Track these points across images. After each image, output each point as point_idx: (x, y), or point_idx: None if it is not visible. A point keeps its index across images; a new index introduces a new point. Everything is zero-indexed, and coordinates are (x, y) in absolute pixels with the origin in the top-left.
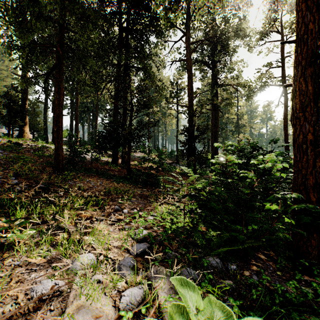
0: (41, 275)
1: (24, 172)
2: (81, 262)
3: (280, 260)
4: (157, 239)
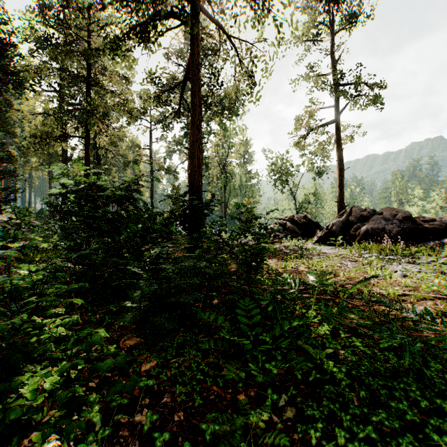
0: None
1: None
2: None
3: None
4: None
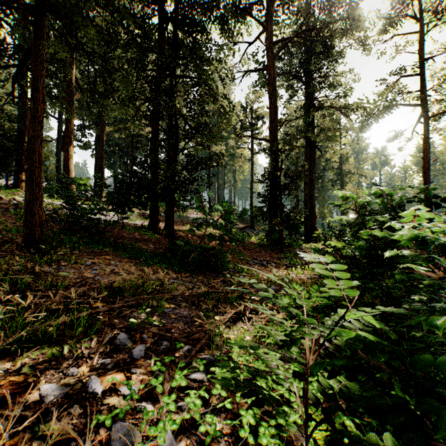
0: None
1: None
2: None
3: None
4: None
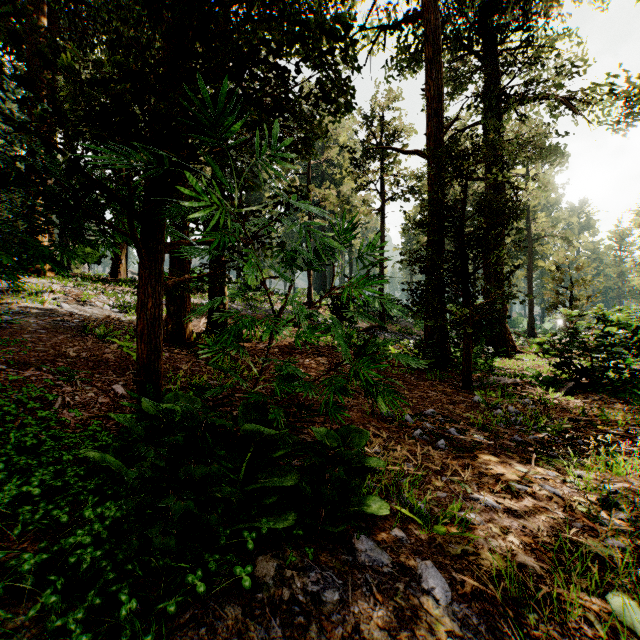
0: None
1: None
2: None
3: None
4: None
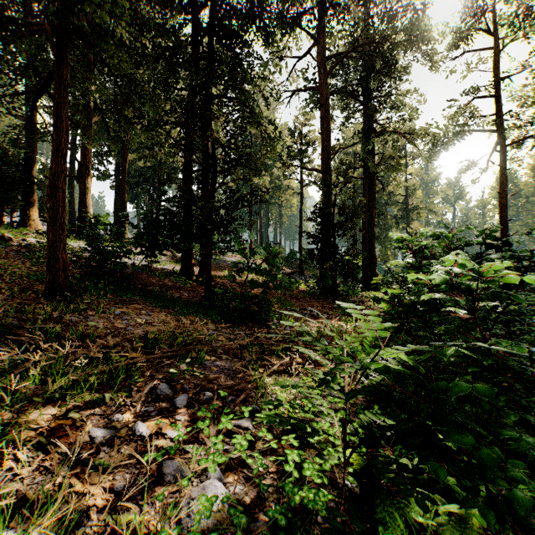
0: None
1: None
2: None
3: None
4: None
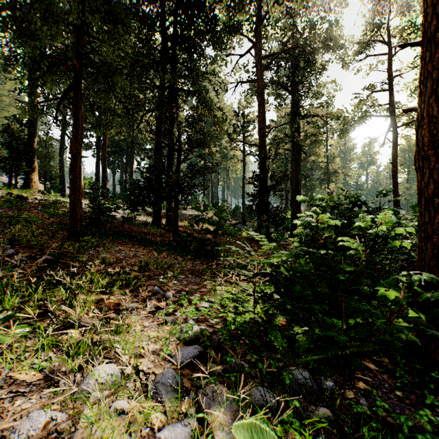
0: (27, 407)
1: (24, 238)
2: (97, 379)
3: (399, 372)
4: (214, 339)
